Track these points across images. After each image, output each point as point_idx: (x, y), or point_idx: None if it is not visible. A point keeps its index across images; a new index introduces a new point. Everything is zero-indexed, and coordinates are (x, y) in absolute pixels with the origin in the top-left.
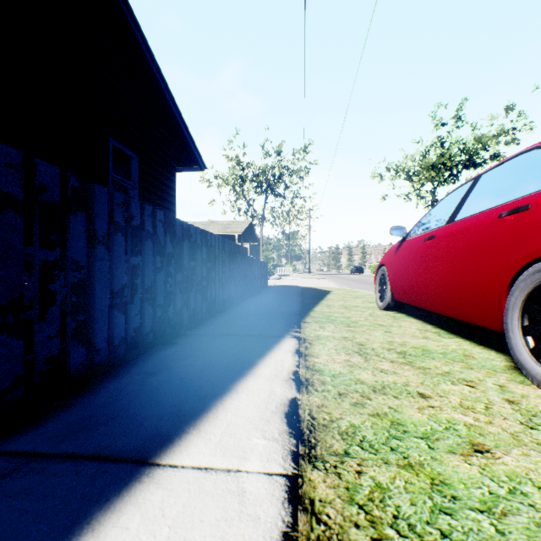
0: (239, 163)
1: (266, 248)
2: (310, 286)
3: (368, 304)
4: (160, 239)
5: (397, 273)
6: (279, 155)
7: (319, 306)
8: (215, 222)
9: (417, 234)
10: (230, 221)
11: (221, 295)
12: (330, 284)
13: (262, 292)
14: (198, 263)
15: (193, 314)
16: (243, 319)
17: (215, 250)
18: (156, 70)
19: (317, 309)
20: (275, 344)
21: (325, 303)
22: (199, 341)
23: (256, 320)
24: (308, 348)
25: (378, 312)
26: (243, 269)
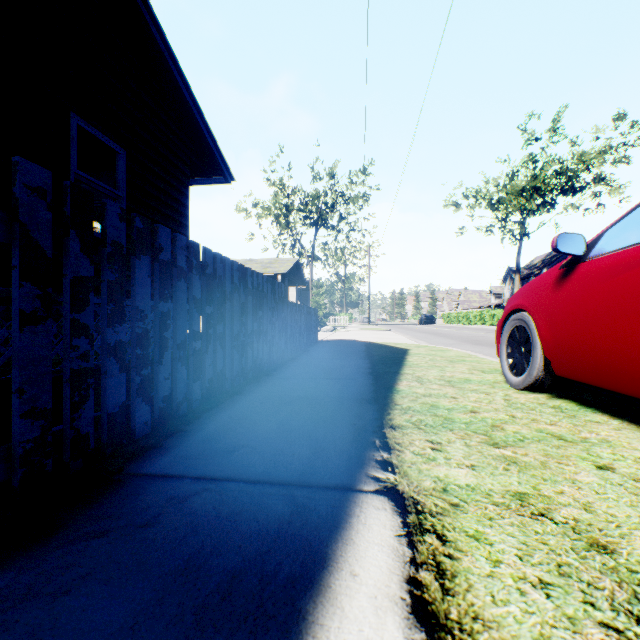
0: (283, 188)
1: (316, 292)
2: (376, 342)
3: (484, 376)
4: (34, 238)
5: (569, 325)
6: (332, 179)
7: (403, 380)
8: (254, 260)
9: (624, 245)
10: (272, 259)
11: (239, 362)
12: (401, 338)
13: (310, 350)
14: (179, 305)
15: (164, 408)
16: (269, 417)
17: (225, 284)
18: (151, 20)
19: (404, 388)
20: (336, 538)
21: (411, 372)
22: (121, 520)
23: (294, 420)
24: (450, 578)
25: (516, 395)
26: (279, 317)
